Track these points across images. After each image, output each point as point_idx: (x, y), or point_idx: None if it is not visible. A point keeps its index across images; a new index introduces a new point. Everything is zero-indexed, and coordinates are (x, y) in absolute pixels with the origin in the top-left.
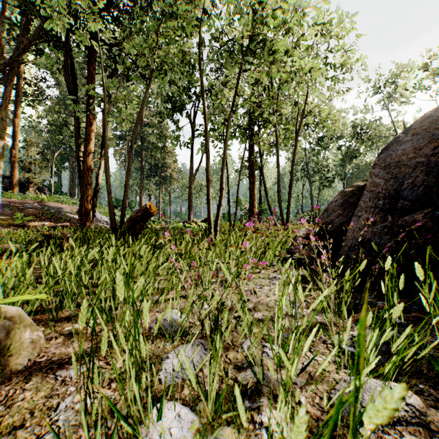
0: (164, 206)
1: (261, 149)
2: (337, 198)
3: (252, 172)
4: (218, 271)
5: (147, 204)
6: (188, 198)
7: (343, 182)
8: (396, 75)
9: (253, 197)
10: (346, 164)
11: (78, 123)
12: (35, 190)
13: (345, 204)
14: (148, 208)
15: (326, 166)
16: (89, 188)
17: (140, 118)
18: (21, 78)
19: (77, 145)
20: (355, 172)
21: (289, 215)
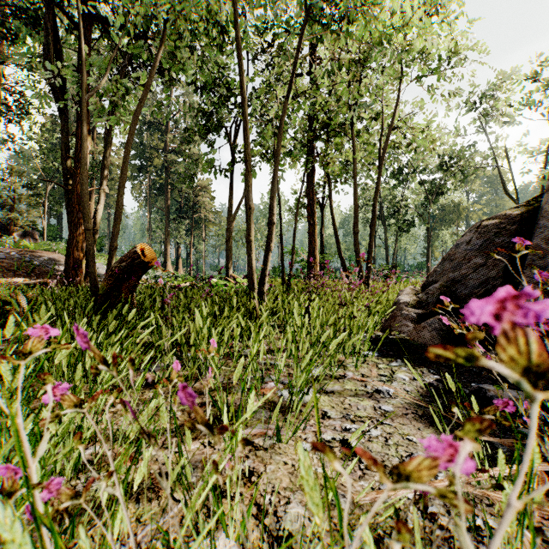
0: (198, 258)
1: (328, 172)
2: (470, 237)
3: (311, 211)
4: (264, 374)
5: (138, 247)
6: (226, 245)
7: (428, 226)
8: (495, 88)
9: (313, 244)
10: (430, 204)
11: (66, 136)
12: (22, 235)
13: (485, 248)
14: (139, 253)
15: (405, 206)
16: (80, 230)
17: (139, 110)
18: (1, 84)
19: (64, 167)
20: (440, 215)
21: (370, 267)
